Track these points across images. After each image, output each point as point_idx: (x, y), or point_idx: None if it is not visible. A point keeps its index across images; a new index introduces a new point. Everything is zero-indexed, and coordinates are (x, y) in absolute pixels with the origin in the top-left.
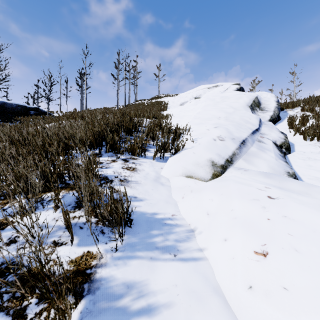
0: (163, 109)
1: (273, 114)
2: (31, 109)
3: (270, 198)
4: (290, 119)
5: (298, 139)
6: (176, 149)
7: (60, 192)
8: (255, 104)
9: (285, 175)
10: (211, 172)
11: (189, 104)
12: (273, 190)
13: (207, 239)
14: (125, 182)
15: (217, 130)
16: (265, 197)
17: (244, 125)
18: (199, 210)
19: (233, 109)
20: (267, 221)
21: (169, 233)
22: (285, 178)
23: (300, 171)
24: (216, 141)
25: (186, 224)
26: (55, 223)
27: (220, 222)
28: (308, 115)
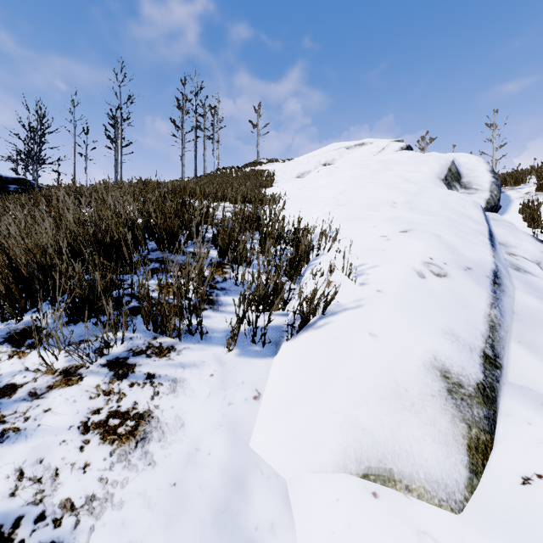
0: (265, 185)
1: (491, 197)
2: (10, 182)
3: None
4: (526, 207)
5: None
6: (306, 312)
7: None
8: (452, 175)
9: None
10: (461, 438)
11: (316, 174)
12: None
13: None
14: None
15: (417, 242)
16: None
17: (463, 224)
18: None
19: (417, 185)
20: None
21: None
22: None
23: None
24: (428, 280)
25: None
26: None
27: None
28: None
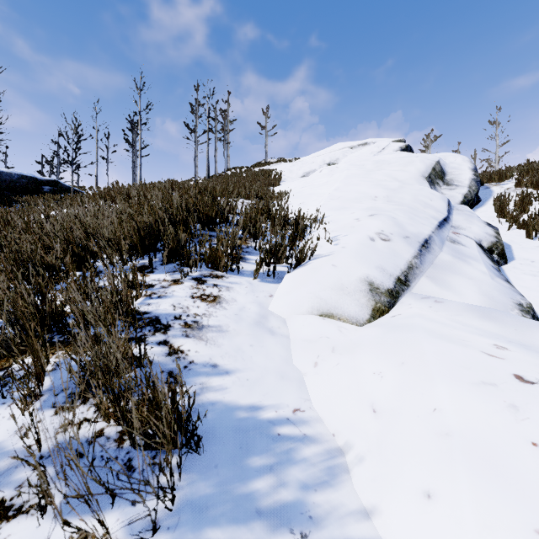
0: (273, 184)
1: (469, 192)
2: (44, 183)
3: (523, 380)
4: (498, 200)
5: (516, 236)
6: (298, 257)
7: (52, 355)
8: (436, 174)
9: (516, 311)
10: (370, 306)
11: (318, 174)
12: (517, 356)
13: (378, 481)
14: (195, 329)
15: (376, 221)
16: (510, 377)
17: (423, 212)
18: (352, 398)
19: (399, 183)
20: (532, 451)
21: (289, 463)
22: (527, 322)
23: (532, 298)
24: (376, 242)
25: (325, 435)
26: (19, 442)
27: (408, 438)
28: (532, 194)
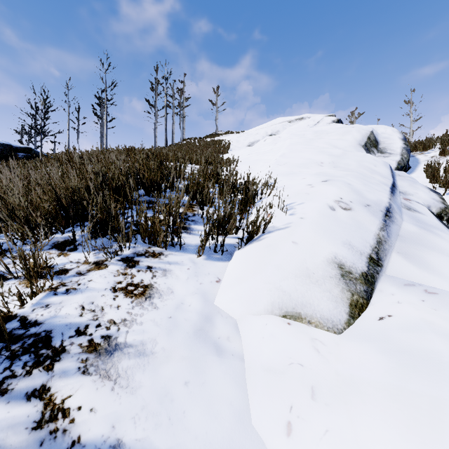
0: (222, 152)
1: (401, 159)
2: (19, 150)
3: None
4: (429, 167)
5: None
6: (251, 231)
7: None
8: (371, 142)
9: None
10: (346, 299)
11: (263, 143)
12: None
13: None
14: (102, 353)
15: (332, 187)
16: None
17: (372, 177)
18: None
19: (341, 150)
20: None
21: None
22: None
23: None
24: (337, 212)
25: None
26: None
27: None
28: None
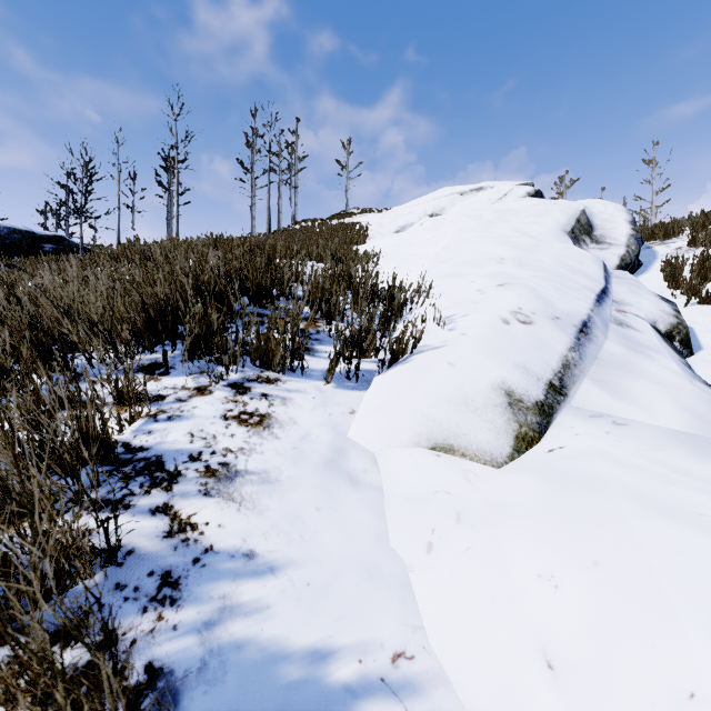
0: (356, 241)
1: (627, 253)
2: (45, 240)
3: None
4: (668, 264)
5: (698, 314)
6: (395, 350)
7: None
8: (581, 227)
9: None
10: (511, 431)
11: (418, 228)
12: None
13: None
14: (222, 478)
15: (509, 294)
16: None
17: (572, 280)
18: (502, 629)
19: (533, 239)
20: None
21: None
22: None
23: None
24: (511, 326)
25: None
26: None
27: None
28: None
